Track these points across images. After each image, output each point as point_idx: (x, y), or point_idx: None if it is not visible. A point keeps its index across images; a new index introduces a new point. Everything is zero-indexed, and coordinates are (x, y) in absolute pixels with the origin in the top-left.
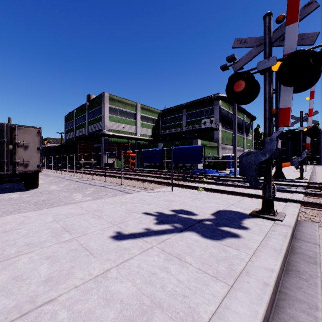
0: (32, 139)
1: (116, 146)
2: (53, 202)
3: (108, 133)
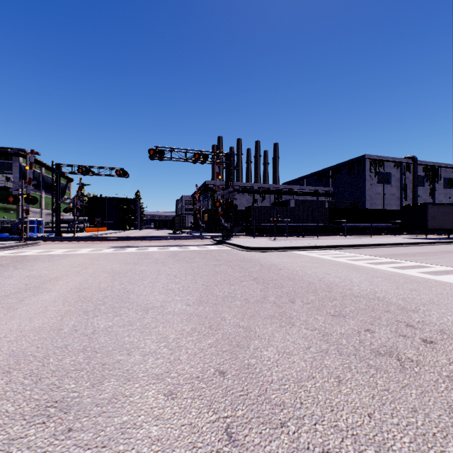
0: None
1: None
2: None
3: None
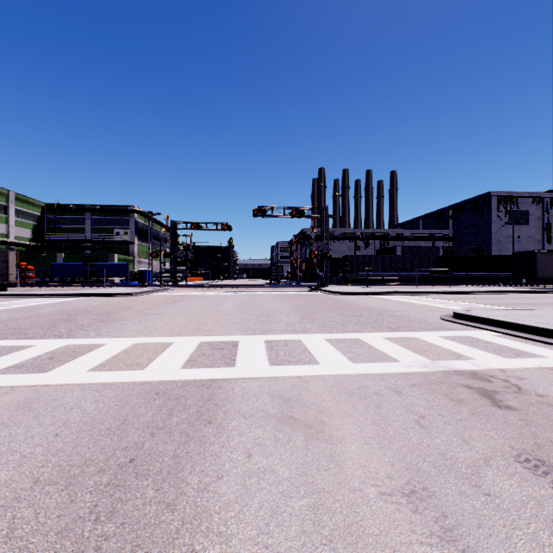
0: (13, 259)
1: None
2: None
3: None
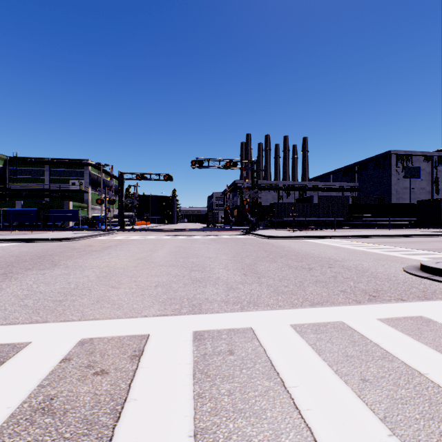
0: None
1: None
2: None
3: None
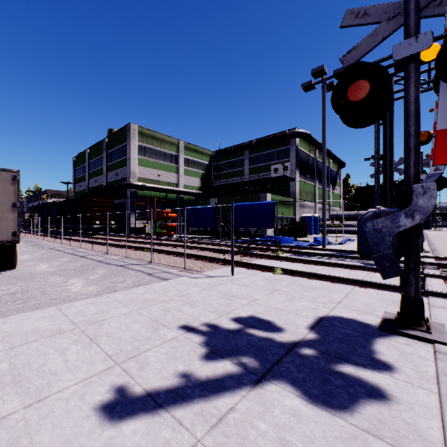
0: (3, 190)
1: (149, 203)
2: (30, 295)
3: (136, 183)
